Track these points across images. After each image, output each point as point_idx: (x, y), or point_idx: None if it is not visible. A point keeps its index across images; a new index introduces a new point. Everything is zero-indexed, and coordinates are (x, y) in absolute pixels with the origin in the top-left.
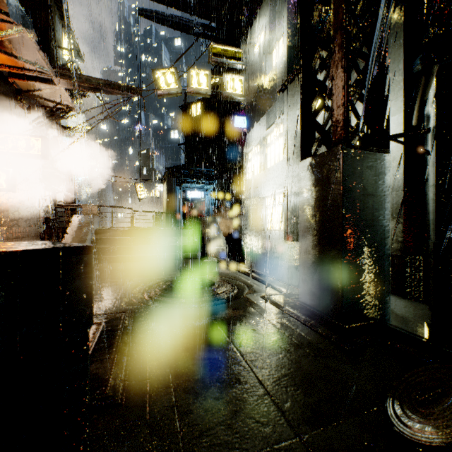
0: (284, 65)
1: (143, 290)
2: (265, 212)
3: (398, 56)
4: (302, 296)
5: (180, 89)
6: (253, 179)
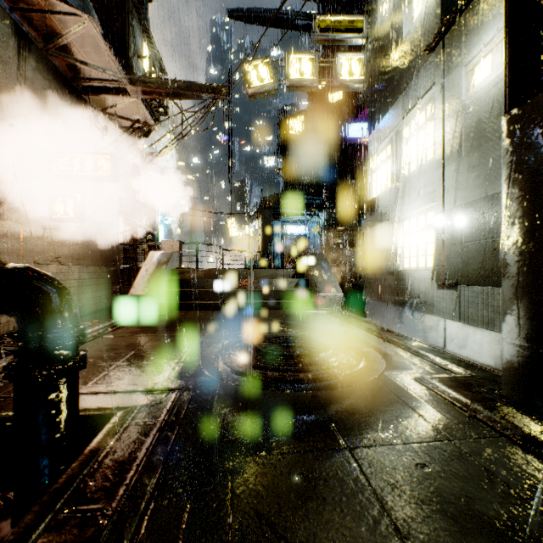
0: (436, 7)
1: (218, 351)
2: (400, 243)
3: None
4: (514, 389)
5: (276, 83)
6: (380, 197)
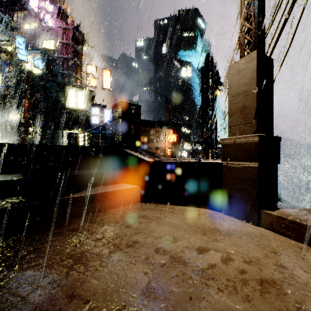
0: (0, 93)
1: None
2: None
3: (38, 120)
4: None
5: None
6: None
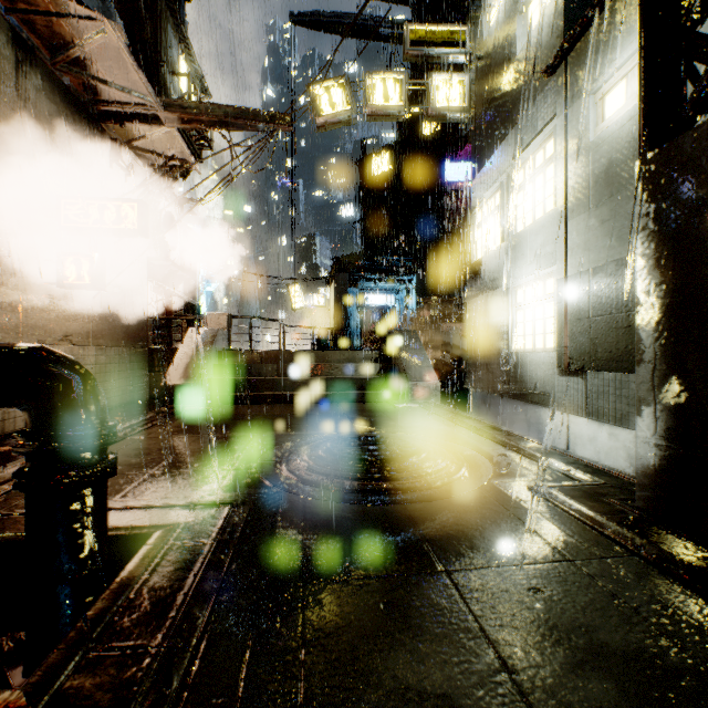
0: (558, 17)
1: (281, 456)
2: (513, 318)
3: None
4: (649, 499)
5: (354, 111)
6: (487, 258)
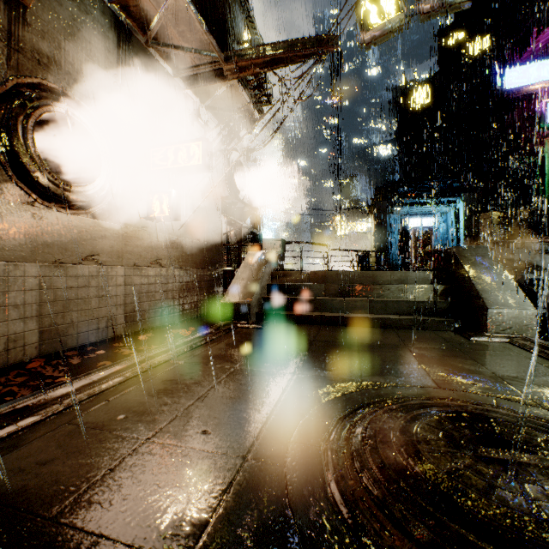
0: None
1: (326, 432)
2: None
3: None
4: None
5: (406, 13)
6: None
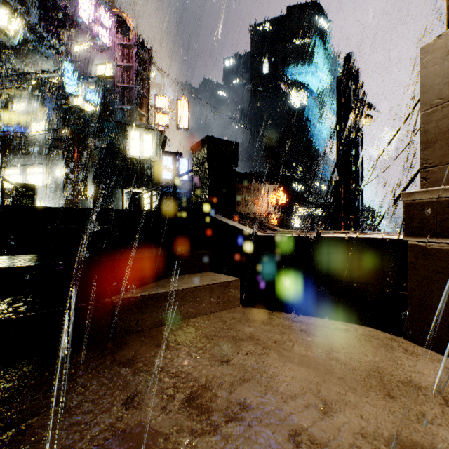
0: (44, 141)
1: None
2: None
3: (91, 175)
4: None
5: None
6: None
